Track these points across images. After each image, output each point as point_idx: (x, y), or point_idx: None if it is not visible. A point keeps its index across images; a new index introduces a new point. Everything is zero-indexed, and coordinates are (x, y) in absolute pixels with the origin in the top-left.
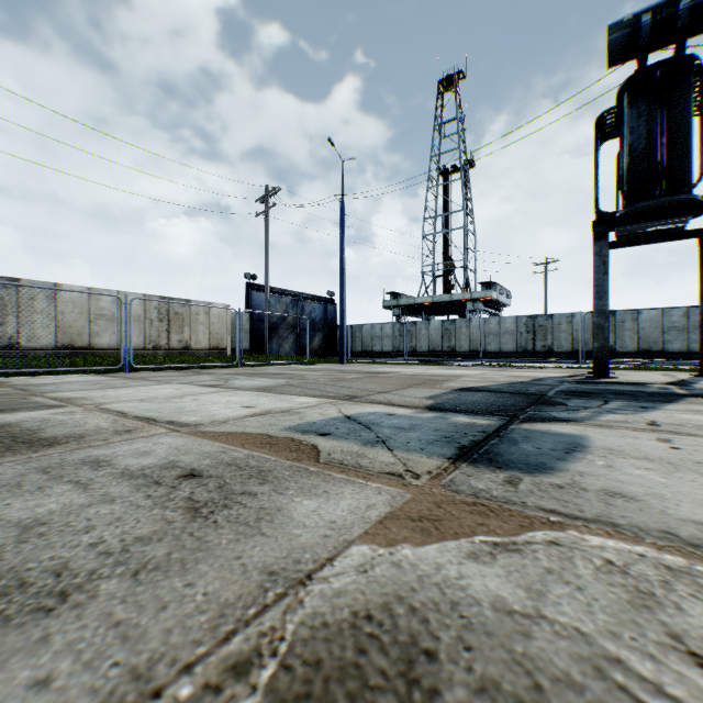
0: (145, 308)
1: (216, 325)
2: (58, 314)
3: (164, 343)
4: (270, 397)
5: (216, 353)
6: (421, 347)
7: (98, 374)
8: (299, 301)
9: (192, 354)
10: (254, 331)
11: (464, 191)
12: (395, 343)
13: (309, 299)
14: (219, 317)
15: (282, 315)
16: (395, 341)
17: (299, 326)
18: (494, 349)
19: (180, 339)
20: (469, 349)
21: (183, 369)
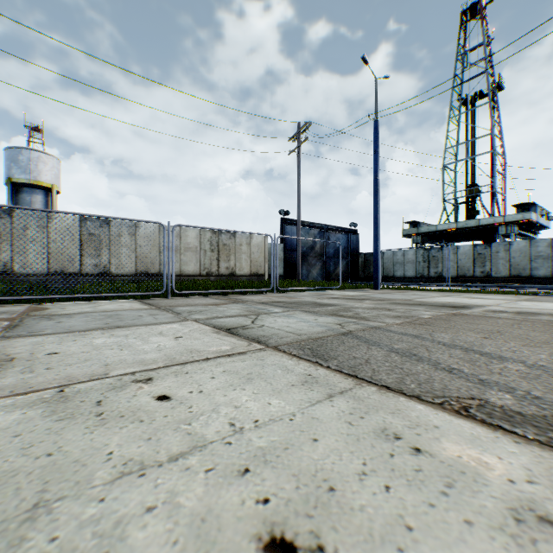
0: (200, 240)
1: (256, 254)
2: (137, 247)
3: (214, 269)
4: (340, 399)
5: (256, 278)
6: (447, 272)
7: (143, 299)
8: (325, 232)
9: (237, 279)
10: (287, 259)
11: (491, 114)
12: (418, 268)
13: (334, 230)
14: (258, 247)
15: (311, 245)
16: (418, 266)
17: (325, 254)
18: (543, 274)
19: (227, 267)
20: (508, 274)
21: (224, 294)
